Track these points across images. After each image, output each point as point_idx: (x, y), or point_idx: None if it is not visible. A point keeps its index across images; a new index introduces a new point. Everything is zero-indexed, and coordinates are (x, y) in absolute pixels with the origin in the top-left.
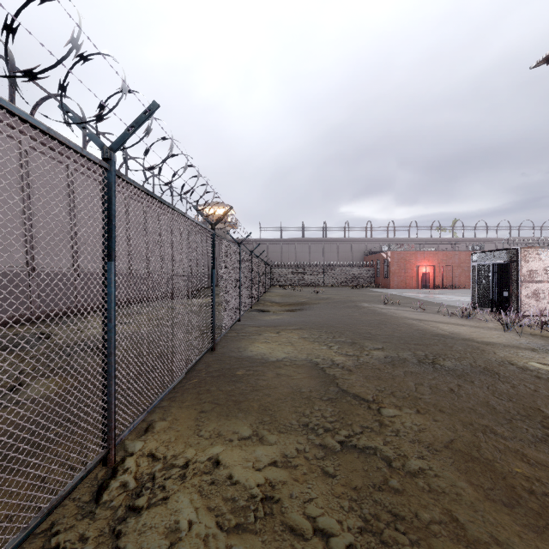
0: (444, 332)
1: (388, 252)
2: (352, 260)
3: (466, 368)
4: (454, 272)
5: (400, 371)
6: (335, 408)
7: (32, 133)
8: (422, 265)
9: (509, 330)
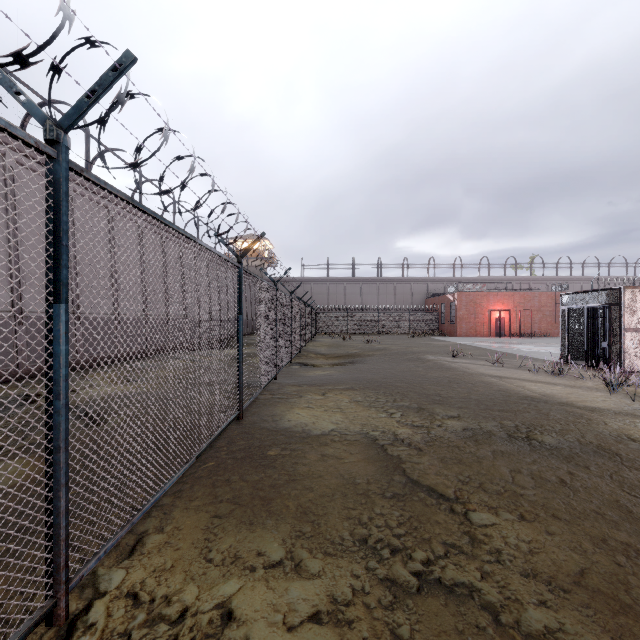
0: (534, 393)
1: (454, 294)
2: (412, 303)
3: (573, 446)
4: (533, 317)
5: (486, 451)
6: (405, 512)
7: None
8: (495, 309)
9: (614, 391)
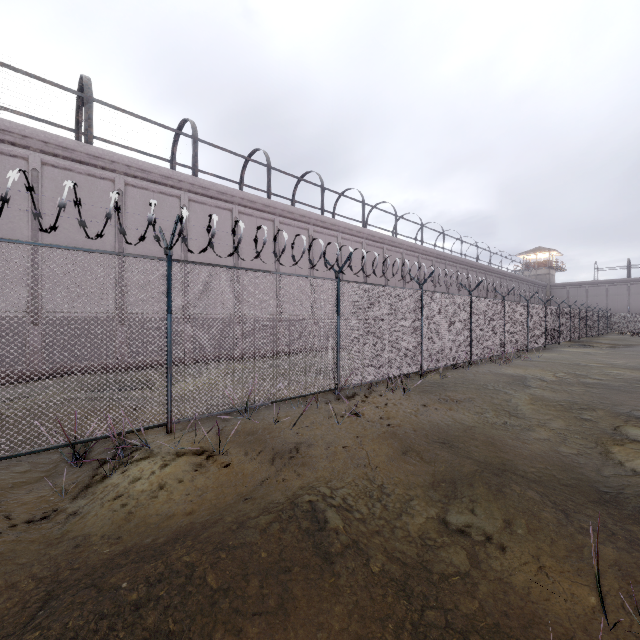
0: None
1: None
2: None
3: None
4: None
5: (624, 354)
6: (584, 354)
7: (523, 304)
8: None
9: None
